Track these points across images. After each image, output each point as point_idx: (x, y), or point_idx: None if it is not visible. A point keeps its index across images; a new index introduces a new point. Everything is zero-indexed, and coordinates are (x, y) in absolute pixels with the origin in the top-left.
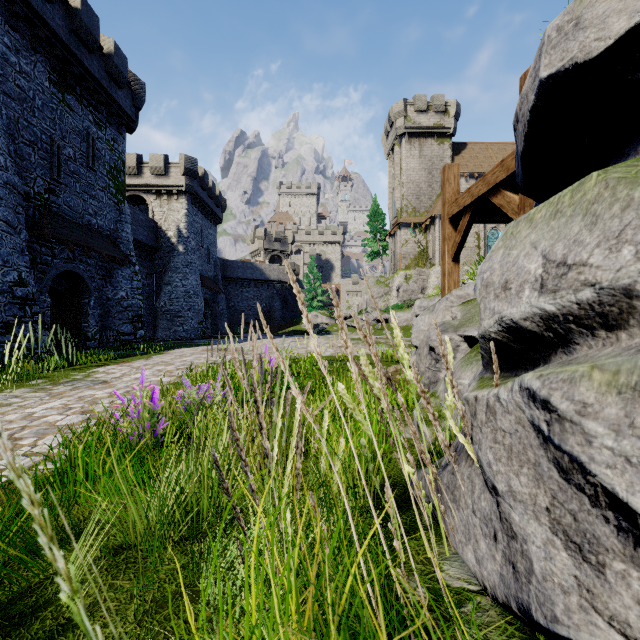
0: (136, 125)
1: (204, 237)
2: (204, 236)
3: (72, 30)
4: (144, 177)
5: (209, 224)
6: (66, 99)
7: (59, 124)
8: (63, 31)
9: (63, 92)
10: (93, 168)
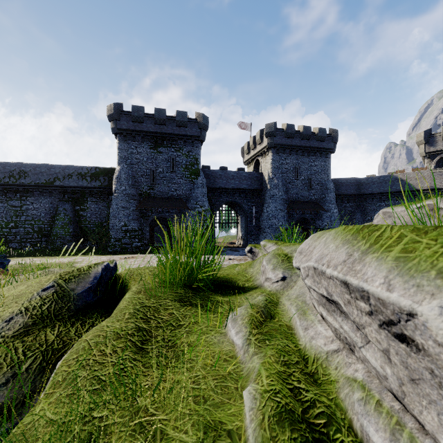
0: (201, 137)
1: (301, 171)
2: (301, 170)
3: (155, 124)
4: (257, 148)
5: (312, 158)
6: (159, 150)
7: (155, 162)
8: (151, 127)
9: (157, 148)
10: (173, 171)
